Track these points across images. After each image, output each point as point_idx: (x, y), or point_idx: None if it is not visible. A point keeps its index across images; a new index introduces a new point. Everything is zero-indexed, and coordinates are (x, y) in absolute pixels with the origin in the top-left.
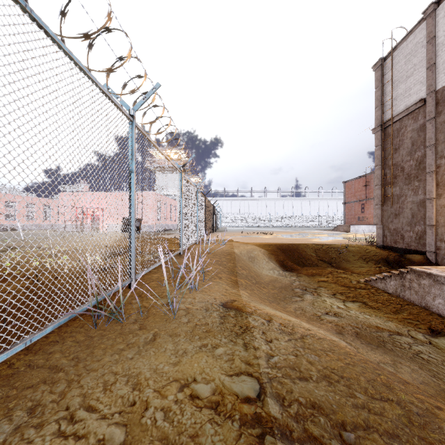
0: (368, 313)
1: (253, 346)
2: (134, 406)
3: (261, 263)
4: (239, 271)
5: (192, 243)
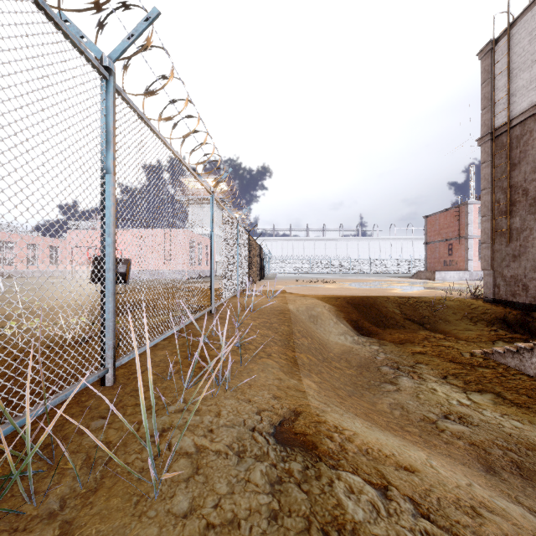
0: (517, 418)
1: None
2: None
3: (327, 324)
4: (297, 340)
5: (229, 296)
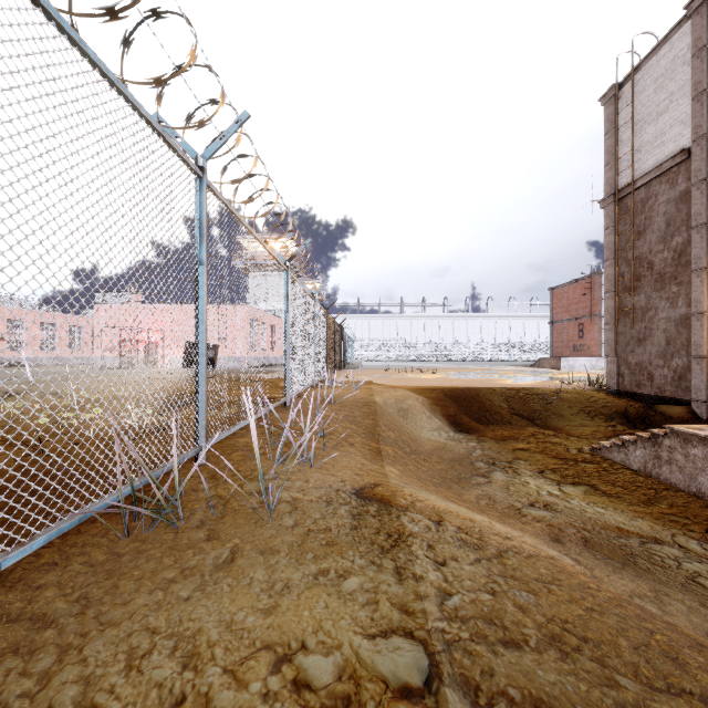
0: (602, 505)
1: (412, 574)
2: (182, 706)
3: (419, 419)
4: (383, 433)
5: (305, 387)
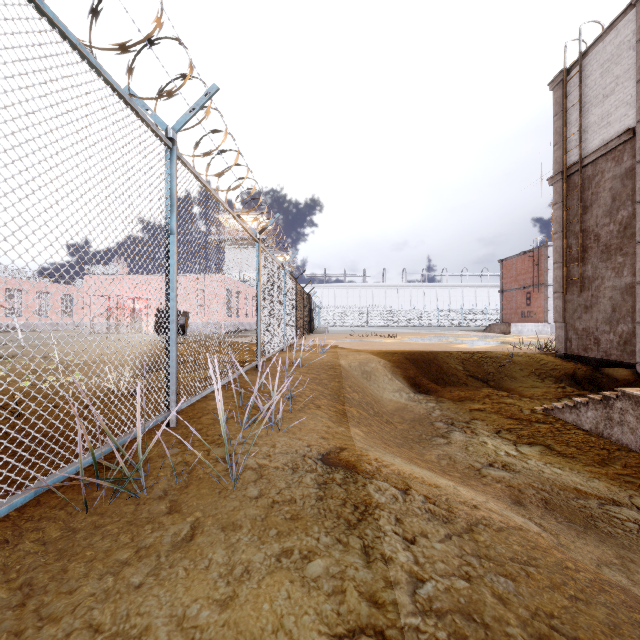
0: (558, 465)
1: (381, 555)
2: None
3: (382, 381)
4: (348, 395)
5: (276, 351)
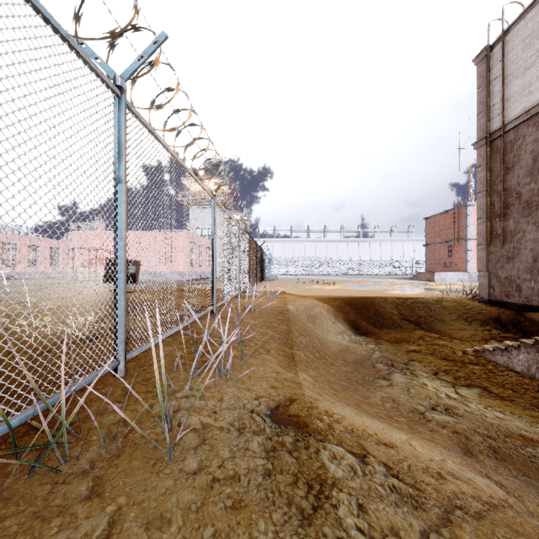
0: (499, 409)
1: None
2: None
3: (326, 324)
4: (296, 338)
5: (230, 297)
